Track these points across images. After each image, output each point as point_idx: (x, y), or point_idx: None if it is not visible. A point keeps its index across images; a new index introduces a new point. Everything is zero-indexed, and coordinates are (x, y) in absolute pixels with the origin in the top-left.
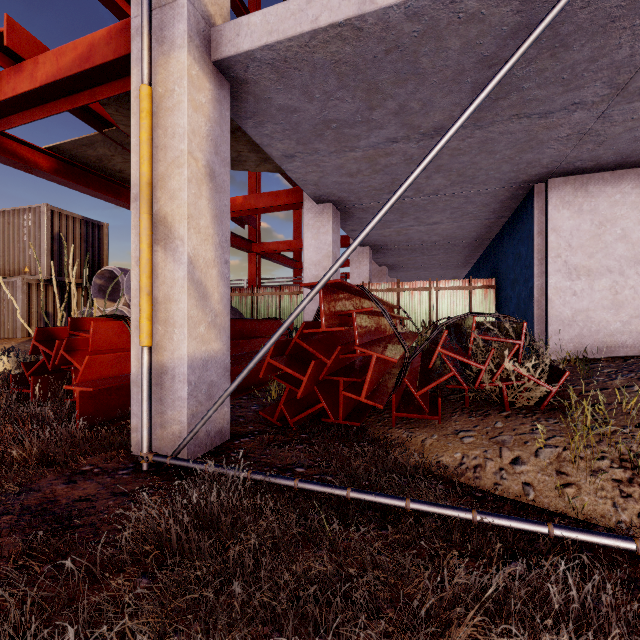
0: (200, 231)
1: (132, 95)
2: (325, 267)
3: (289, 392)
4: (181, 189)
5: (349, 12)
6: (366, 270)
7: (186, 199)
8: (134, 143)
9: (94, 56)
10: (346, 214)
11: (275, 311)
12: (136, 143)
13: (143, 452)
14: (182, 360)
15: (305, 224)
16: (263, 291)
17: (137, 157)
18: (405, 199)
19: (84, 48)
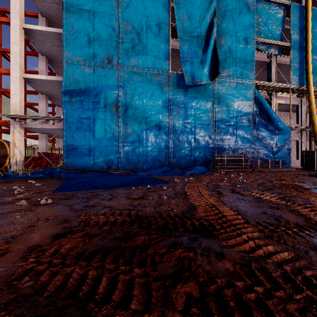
0: (21, 146)
1: (11, 131)
2: (44, 146)
3: (33, 166)
4: (19, 142)
5: (40, 127)
6: (60, 144)
7: (19, 144)
8: (11, 136)
9: (2, 123)
10: (50, 135)
11: (32, 154)
12: (11, 136)
13: (14, 169)
14: (19, 160)
15: (39, 137)
16: (27, 149)
17: (11, 138)
18: (61, 135)
19: (0, 121)
